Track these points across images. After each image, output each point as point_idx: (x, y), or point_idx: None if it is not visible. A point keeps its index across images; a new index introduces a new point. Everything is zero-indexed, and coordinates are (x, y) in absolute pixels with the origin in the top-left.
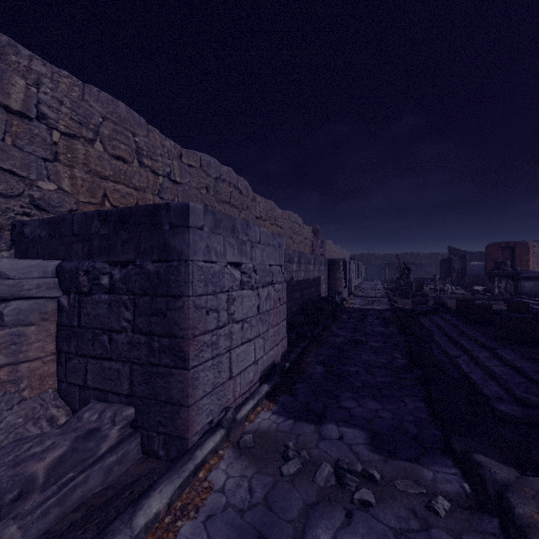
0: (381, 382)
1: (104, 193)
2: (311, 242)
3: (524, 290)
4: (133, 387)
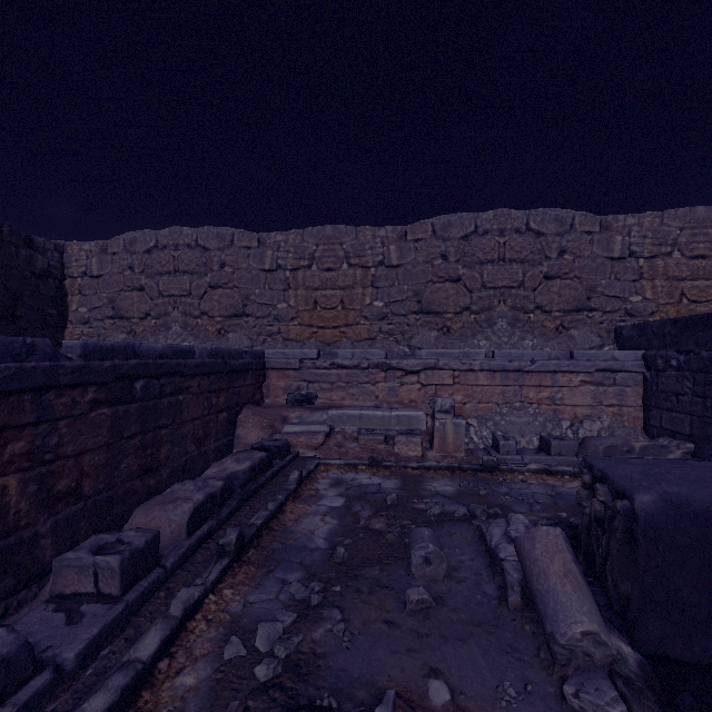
0: None
1: (681, 292)
2: None
3: None
4: (692, 431)
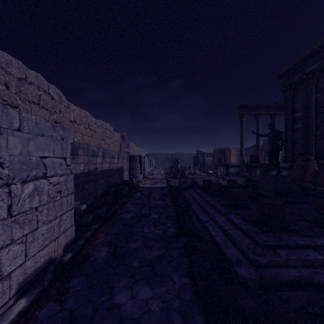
0: (156, 257)
1: None
2: (119, 144)
3: (230, 172)
4: None
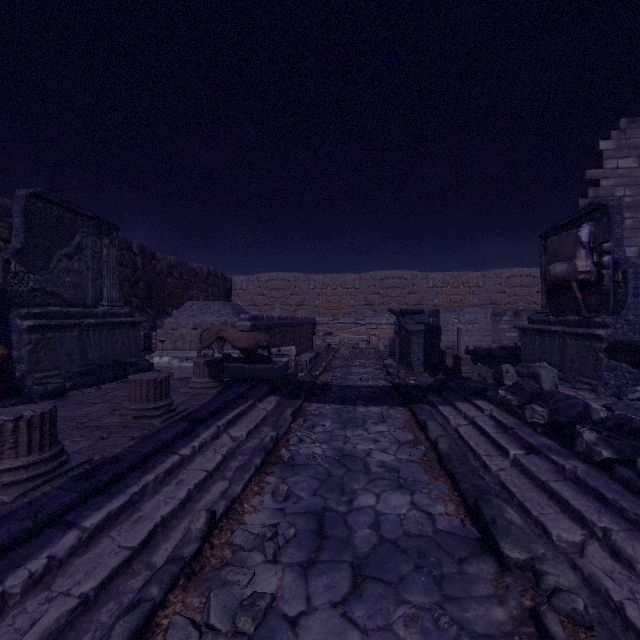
0: None
1: (450, 299)
2: None
3: None
4: None
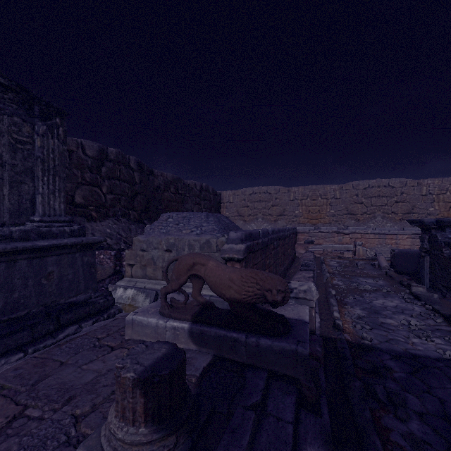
0: None
1: (449, 207)
2: None
3: None
4: None
